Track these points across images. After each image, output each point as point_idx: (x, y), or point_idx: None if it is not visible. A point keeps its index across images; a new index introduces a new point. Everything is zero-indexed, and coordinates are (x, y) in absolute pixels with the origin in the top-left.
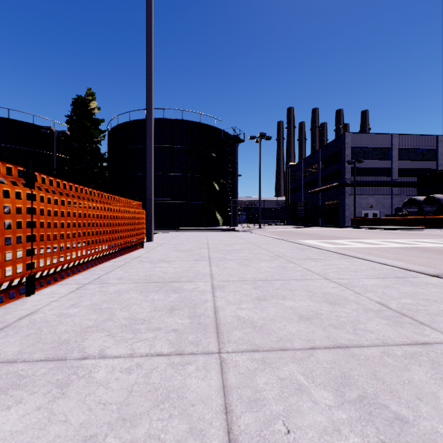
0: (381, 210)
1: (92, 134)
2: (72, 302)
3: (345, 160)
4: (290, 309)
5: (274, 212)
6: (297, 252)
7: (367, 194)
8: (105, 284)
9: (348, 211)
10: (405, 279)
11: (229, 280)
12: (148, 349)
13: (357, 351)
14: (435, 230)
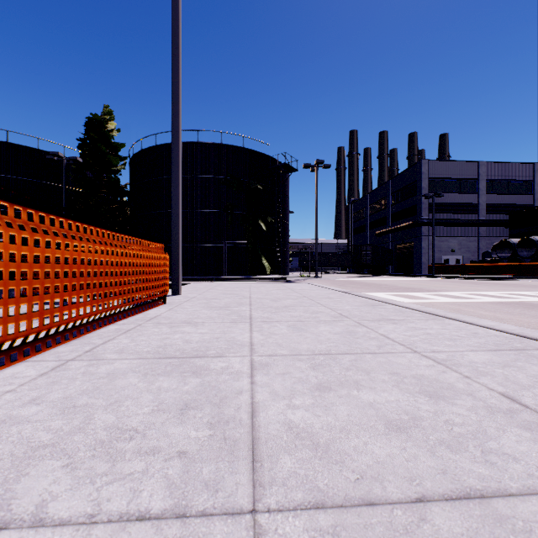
0: (465, 255)
1: (110, 162)
2: (35, 393)
3: (421, 194)
4: (370, 407)
5: (333, 258)
6: (367, 311)
7: (448, 236)
8: (97, 360)
9: (425, 256)
10: (527, 352)
11: (276, 354)
12: (125, 503)
13: (504, 507)
14: (534, 279)
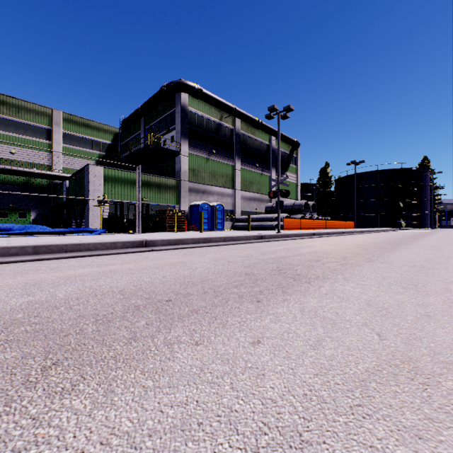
0: None
1: (328, 184)
2: None
3: None
4: None
5: None
6: None
7: None
8: None
9: None
10: None
11: None
12: None
13: None
14: None
